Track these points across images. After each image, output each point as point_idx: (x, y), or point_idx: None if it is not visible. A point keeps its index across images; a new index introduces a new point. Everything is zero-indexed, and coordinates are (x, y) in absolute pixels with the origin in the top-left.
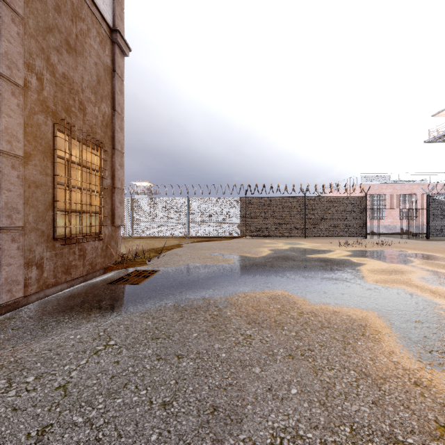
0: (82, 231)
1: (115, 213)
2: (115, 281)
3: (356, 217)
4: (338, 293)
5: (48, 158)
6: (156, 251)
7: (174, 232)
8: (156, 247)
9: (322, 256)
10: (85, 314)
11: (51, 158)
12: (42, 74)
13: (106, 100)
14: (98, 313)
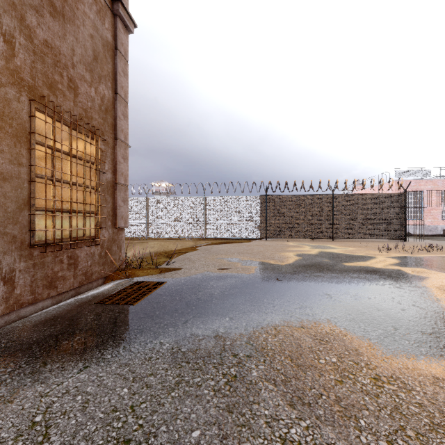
0: (71, 235)
1: (116, 213)
2: (106, 298)
3: (393, 217)
4: (419, 333)
5: (22, 143)
6: (168, 255)
7: (190, 233)
8: (170, 249)
9: (363, 264)
10: (39, 363)
11: (27, 144)
12: (13, 37)
13: (106, 81)
14: (58, 361)
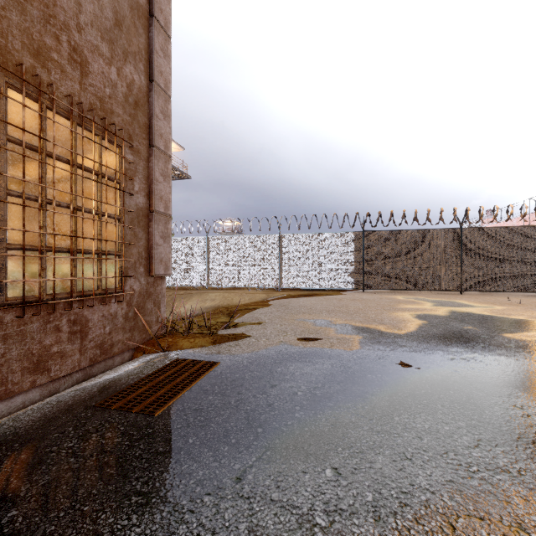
0: (71, 289)
1: (152, 254)
2: (116, 395)
3: None
4: None
5: None
6: (230, 312)
7: (260, 282)
8: (235, 302)
9: None
10: None
11: None
12: None
13: (136, 61)
14: None
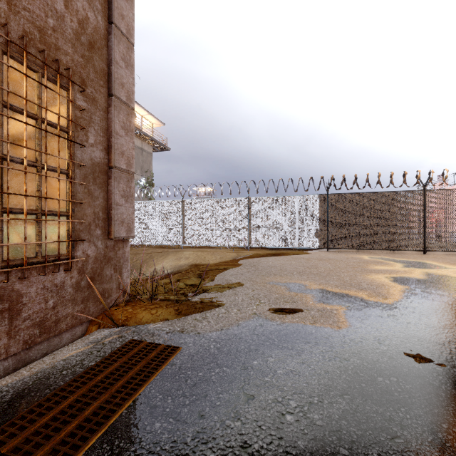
0: None
1: (111, 215)
2: (24, 416)
3: None
4: None
5: None
6: (201, 273)
7: (231, 241)
8: (207, 261)
9: None
10: None
11: None
12: None
13: None
14: None
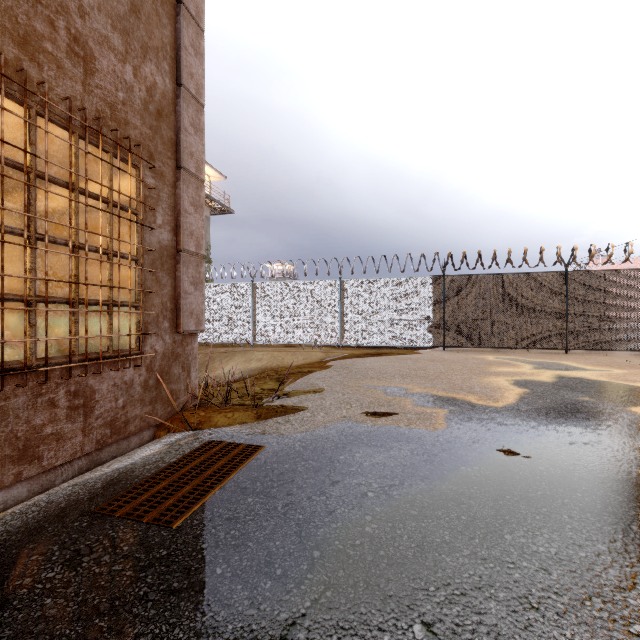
0: (70, 351)
1: (180, 305)
2: (125, 495)
3: None
4: None
5: None
6: (280, 377)
7: (317, 338)
8: (286, 363)
9: None
10: None
11: None
12: None
13: (158, 59)
14: None
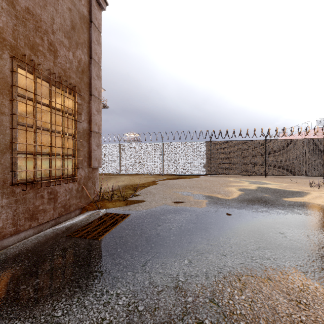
0: (50, 175)
1: (91, 155)
2: (77, 231)
3: (318, 158)
4: None
5: (4, 95)
6: (134, 188)
7: (151, 170)
8: (136, 182)
9: (302, 200)
10: None
11: (9, 96)
12: None
13: (82, 47)
14: (5, 318)
